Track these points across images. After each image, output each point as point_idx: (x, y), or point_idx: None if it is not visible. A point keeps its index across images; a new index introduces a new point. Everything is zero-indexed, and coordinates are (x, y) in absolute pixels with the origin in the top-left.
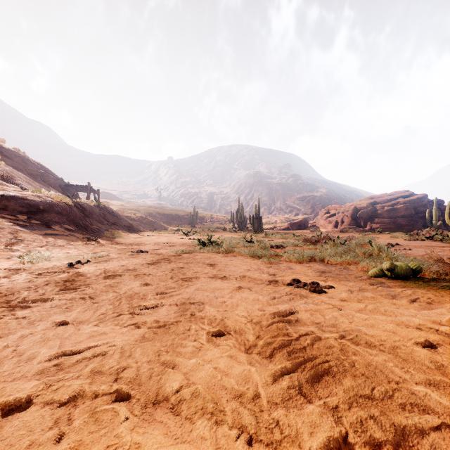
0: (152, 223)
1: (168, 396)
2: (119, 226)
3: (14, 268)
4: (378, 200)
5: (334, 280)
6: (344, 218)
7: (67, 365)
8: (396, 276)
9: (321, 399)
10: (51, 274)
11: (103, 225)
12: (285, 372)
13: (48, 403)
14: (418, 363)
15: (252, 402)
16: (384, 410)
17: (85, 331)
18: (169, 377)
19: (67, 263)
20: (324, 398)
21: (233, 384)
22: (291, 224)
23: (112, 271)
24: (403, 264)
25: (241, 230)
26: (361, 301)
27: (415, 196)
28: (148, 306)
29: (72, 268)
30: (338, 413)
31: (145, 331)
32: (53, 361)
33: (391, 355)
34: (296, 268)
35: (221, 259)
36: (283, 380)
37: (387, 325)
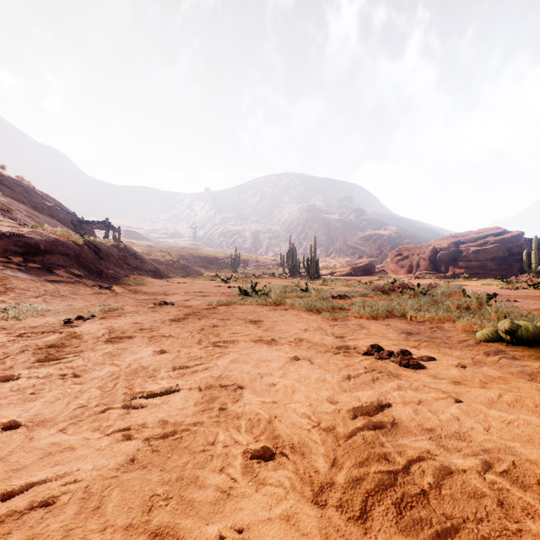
0: (184, 267)
1: None
2: (142, 271)
3: None
4: (462, 238)
5: (429, 346)
6: (420, 261)
7: None
8: (519, 341)
9: None
10: (37, 335)
11: (122, 269)
12: None
13: None
14: None
15: None
16: None
17: (39, 444)
18: None
19: (65, 319)
20: None
21: None
22: (354, 269)
23: (121, 330)
24: (530, 324)
25: (293, 277)
26: (485, 384)
27: (508, 234)
28: (155, 391)
29: (69, 327)
30: None
31: (138, 447)
32: None
33: None
34: (370, 327)
35: (269, 313)
36: None
37: None
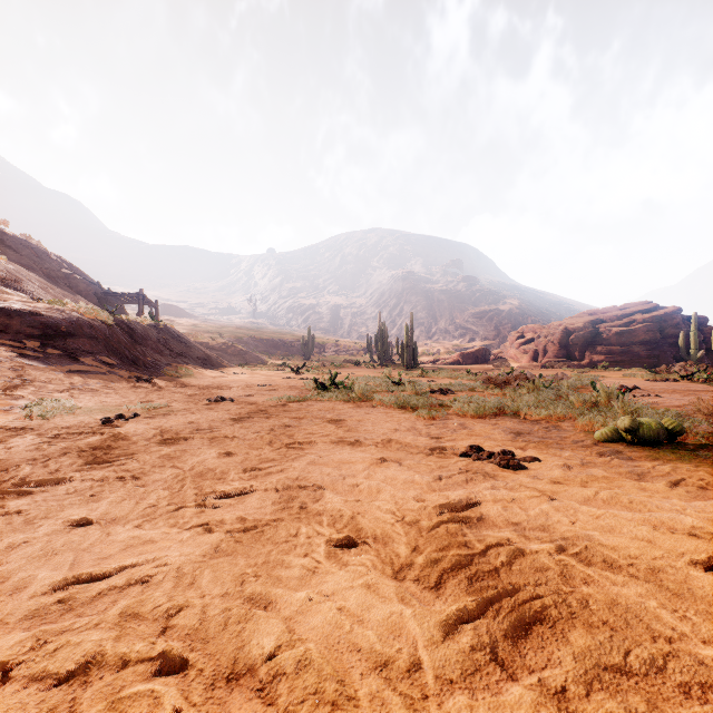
0: (242, 353)
1: (254, 666)
2: (188, 359)
3: (14, 427)
4: (602, 316)
5: (538, 447)
6: (548, 345)
7: (80, 602)
8: (640, 441)
9: (533, 672)
10: (74, 437)
11: (163, 356)
12: (464, 617)
13: (37, 678)
14: (701, 602)
15: (406, 678)
16: (653, 699)
17: (118, 537)
18: (257, 628)
19: (102, 418)
20: (538, 670)
21: (372, 642)
22: (463, 355)
23: (174, 431)
24: (653, 421)
25: (383, 365)
26: (586, 484)
27: (661, 310)
28: (228, 492)
29: (109, 427)
30: (568, 705)
31: (221, 538)
32: (58, 593)
33: (651, 585)
34: (474, 426)
35: (352, 411)
36: (462, 634)
37: (636, 529)
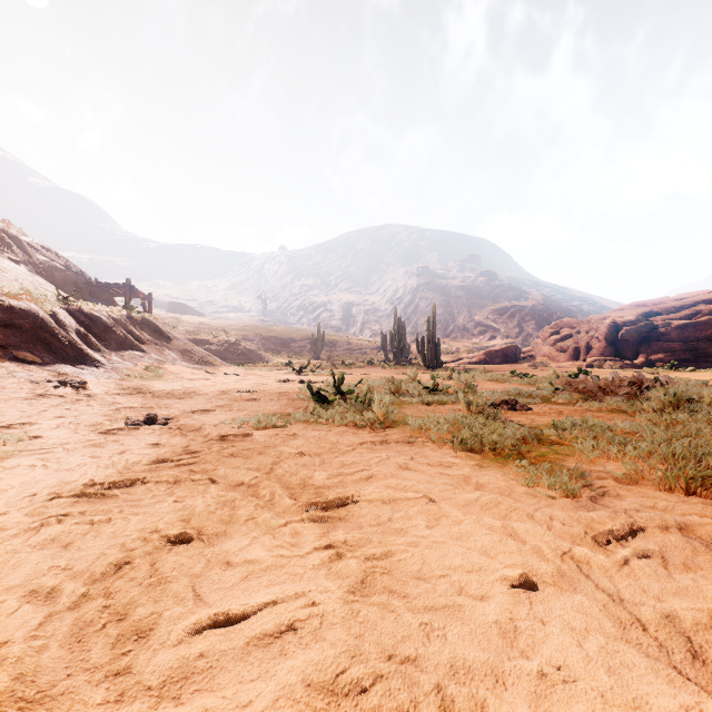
0: (245, 351)
1: None
2: (168, 356)
3: None
4: (656, 308)
5: None
6: (592, 342)
7: None
8: None
9: None
10: None
11: (131, 353)
12: None
13: None
14: None
15: None
16: None
17: None
18: None
19: None
20: None
21: None
22: (490, 354)
23: None
24: None
25: (400, 365)
26: None
27: None
28: None
29: None
30: None
31: None
32: None
33: None
34: None
35: (370, 458)
36: None
37: None
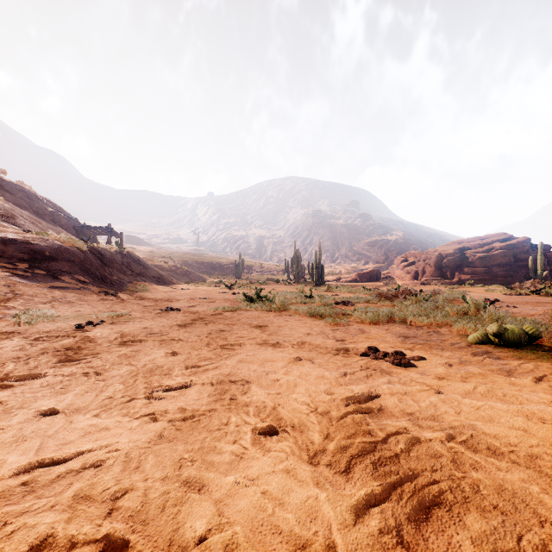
0: (187, 273)
1: (187, 548)
2: (146, 277)
3: (5, 332)
4: (468, 244)
5: (423, 348)
6: (426, 267)
7: (41, 484)
8: (506, 343)
9: None
10: (52, 339)
11: (126, 276)
12: (372, 501)
13: None
14: None
15: None
16: None
17: (79, 425)
18: (191, 510)
19: (75, 324)
20: None
21: (291, 525)
22: (360, 275)
23: (132, 335)
24: (516, 327)
25: (298, 283)
26: (465, 379)
27: (514, 240)
28: (172, 386)
29: (81, 332)
30: None
31: (164, 426)
32: (22, 476)
33: (531, 471)
34: (370, 331)
35: (273, 319)
36: (371, 517)
37: (513, 419)
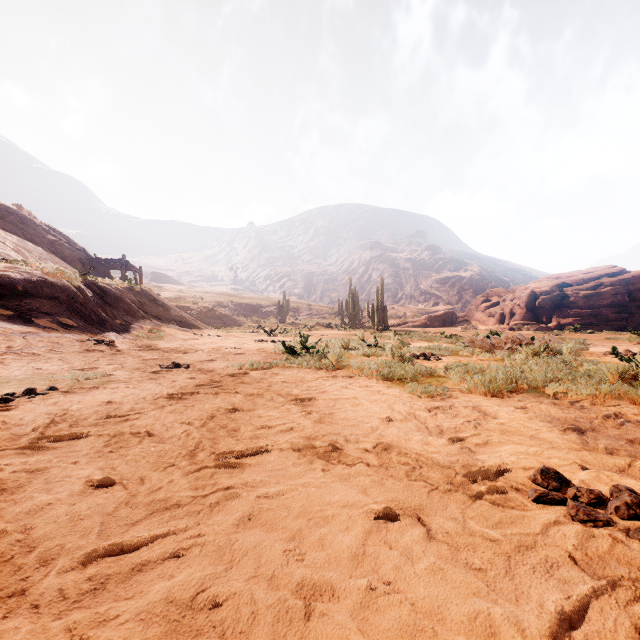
0: (221, 316)
1: None
2: (163, 321)
3: None
4: (568, 280)
5: None
6: (515, 308)
7: None
8: None
9: None
10: None
11: (136, 319)
12: None
13: None
14: None
15: None
16: None
17: None
18: None
19: (3, 394)
20: None
21: None
22: (430, 318)
23: (73, 419)
24: None
25: (354, 328)
26: None
27: (628, 274)
28: None
29: None
30: None
31: None
32: None
33: None
34: (497, 412)
35: (325, 384)
36: None
37: None
